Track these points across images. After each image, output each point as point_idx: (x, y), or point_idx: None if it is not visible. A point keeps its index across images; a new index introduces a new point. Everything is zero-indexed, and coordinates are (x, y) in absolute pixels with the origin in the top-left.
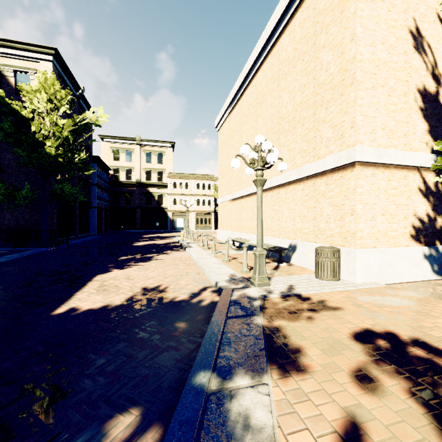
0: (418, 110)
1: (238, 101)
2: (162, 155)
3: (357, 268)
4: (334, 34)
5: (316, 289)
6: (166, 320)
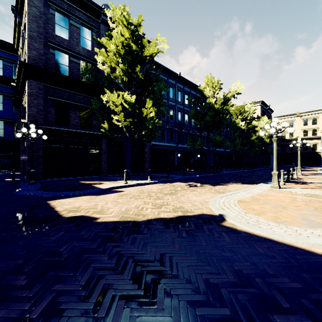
0: None
1: None
2: (316, 118)
3: None
4: None
5: None
6: None
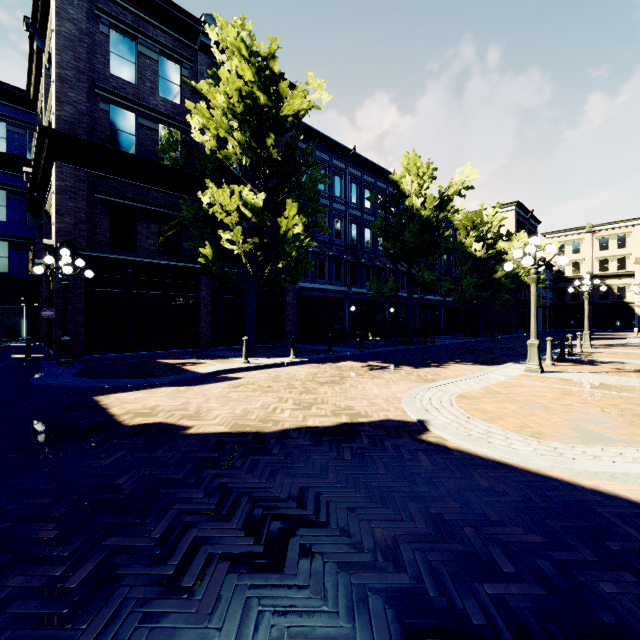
0: None
1: None
2: (625, 236)
3: None
4: None
5: None
6: None
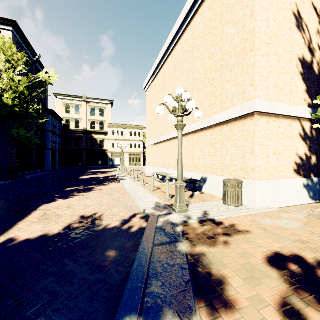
0: (299, 74)
1: (161, 68)
2: (103, 110)
3: (256, 196)
4: (237, 12)
5: (226, 214)
6: (98, 249)
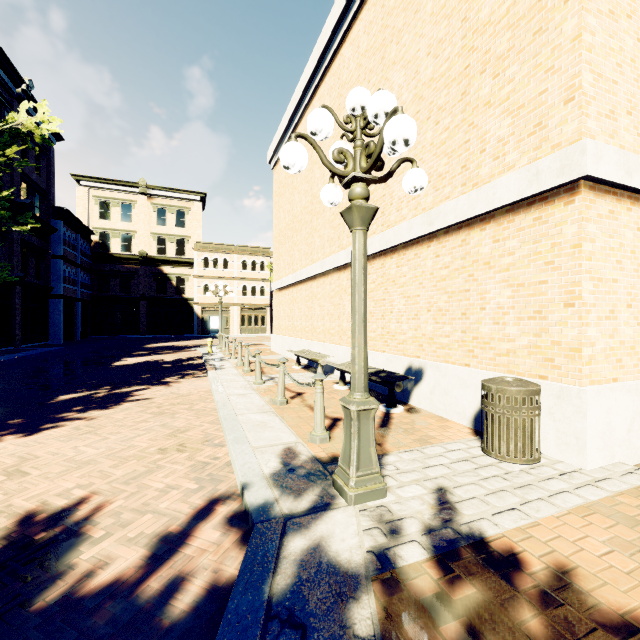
0: None
1: (307, 108)
2: (185, 213)
3: (588, 435)
4: None
5: (511, 502)
6: None
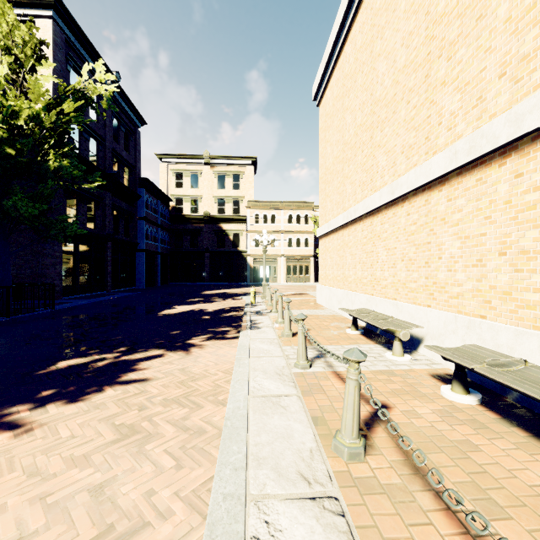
0: None
1: None
2: (239, 176)
3: None
4: None
5: None
6: None
